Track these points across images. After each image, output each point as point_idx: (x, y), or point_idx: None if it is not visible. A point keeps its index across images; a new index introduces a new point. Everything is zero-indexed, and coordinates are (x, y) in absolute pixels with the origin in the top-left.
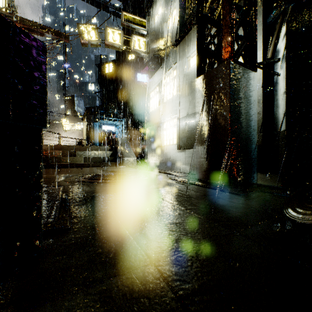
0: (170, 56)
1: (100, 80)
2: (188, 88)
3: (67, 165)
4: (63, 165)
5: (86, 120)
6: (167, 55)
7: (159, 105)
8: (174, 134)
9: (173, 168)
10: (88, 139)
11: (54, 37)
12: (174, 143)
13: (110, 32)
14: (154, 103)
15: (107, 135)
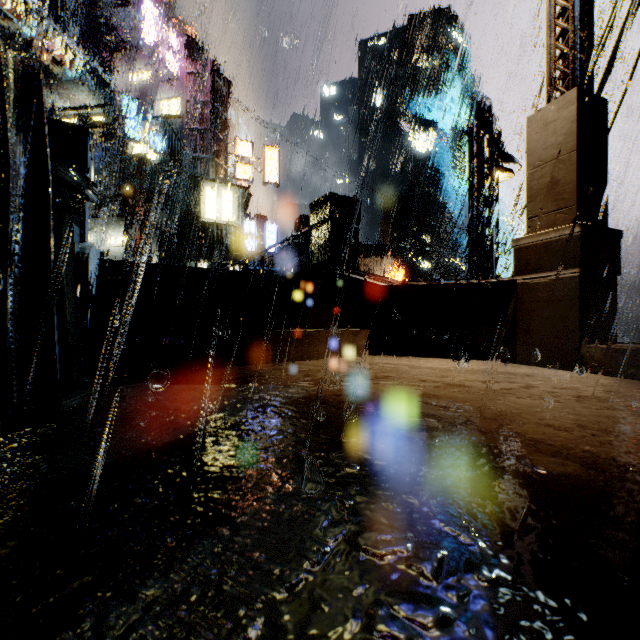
0: None
1: None
2: None
3: None
4: None
5: None
6: None
7: None
8: None
9: None
10: None
11: None
12: None
13: None
14: None
15: None
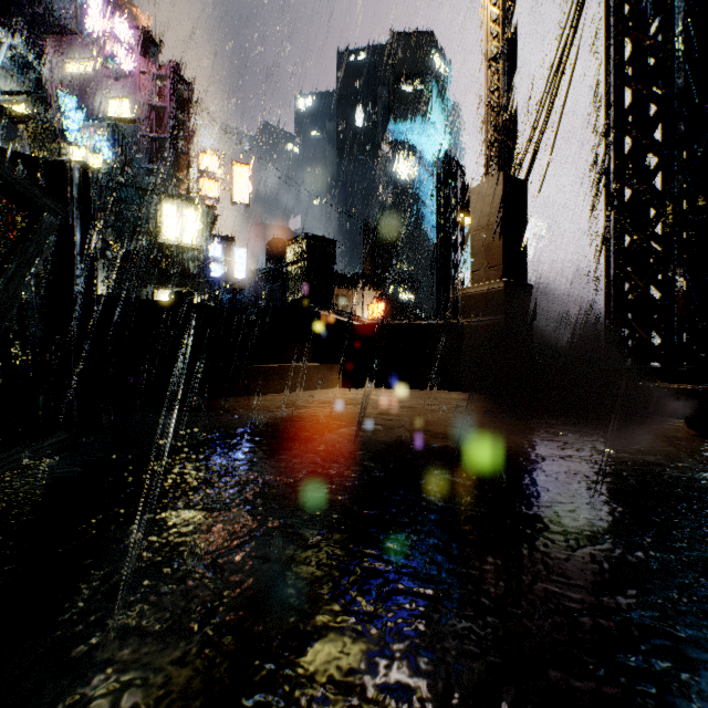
0: None
1: None
2: None
3: None
4: None
5: None
6: None
7: None
8: None
9: None
10: None
11: None
12: None
13: None
14: None
15: None
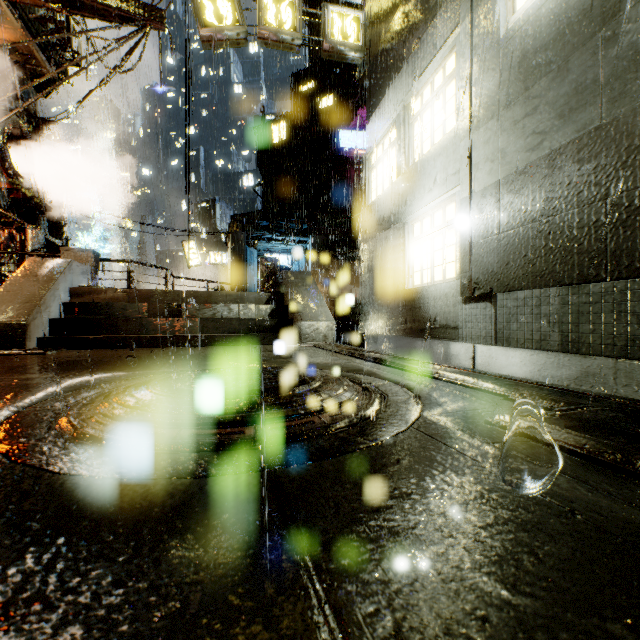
0: (434, 21)
1: (261, 160)
2: (508, 86)
3: (153, 340)
4: (145, 340)
5: (230, 242)
6: (423, 24)
7: (399, 175)
8: (449, 249)
9: (446, 353)
10: (235, 282)
11: (131, 19)
12: (449, 276)
13: (271, 4)
14: (382, 175)
15: (269, 269)
